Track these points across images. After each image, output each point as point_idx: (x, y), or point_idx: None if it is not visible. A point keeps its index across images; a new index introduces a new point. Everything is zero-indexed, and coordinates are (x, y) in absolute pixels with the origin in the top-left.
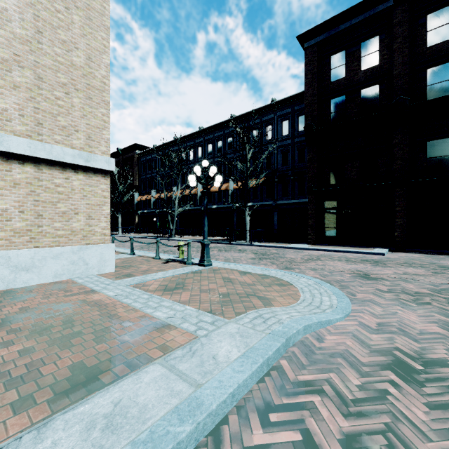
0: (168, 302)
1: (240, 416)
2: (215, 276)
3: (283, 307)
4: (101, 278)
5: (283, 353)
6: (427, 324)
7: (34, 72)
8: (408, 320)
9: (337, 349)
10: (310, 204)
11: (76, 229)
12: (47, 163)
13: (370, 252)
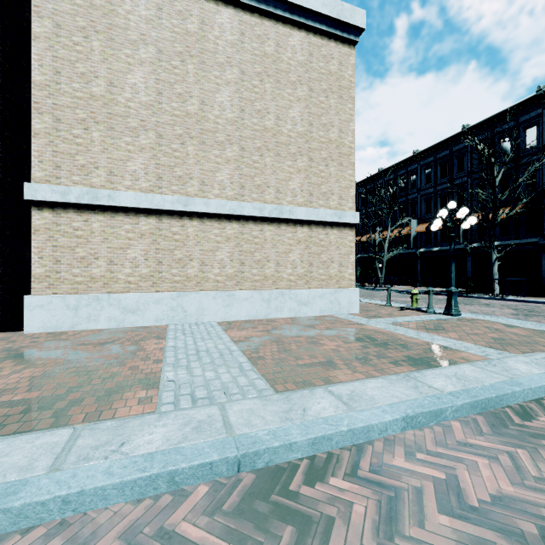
0: (439, 337)
1: None
2: (472, 325)
3: None
4: (355, 316)
5: None
6: None
7: (308, 156)
8: None
9: None
10: None
11: (332, 275)
12: (315, 223)
13: None
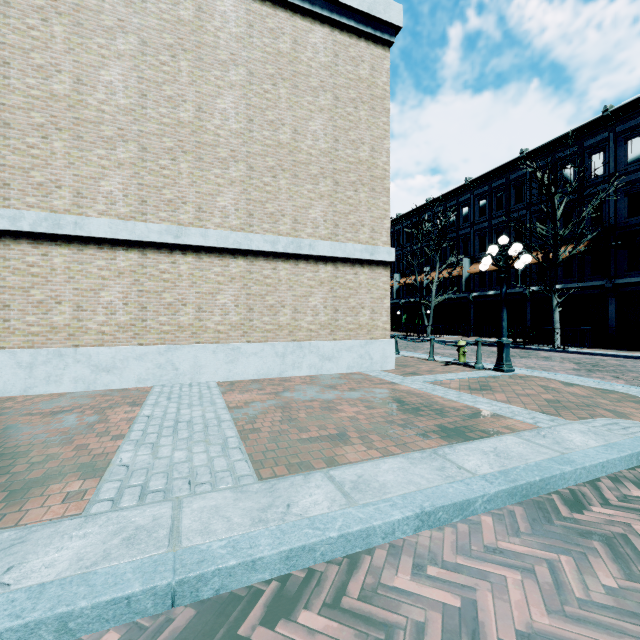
0: (483, 399)
1: (612, 481)
2: (525, 383)
3: None
4: (389, 374)
5: None
6: None
7: (333, 179)
8: None
9: None
10: None
11: (362, 324)
12: (341, 261)
13: None
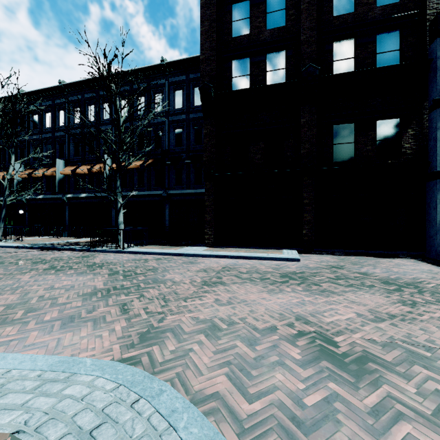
0: None
1: None
2: None
3: None
4: None
5: None
6: None
7: None
8: None
9: None
10: (208, 193)
11: None
12: None
13: (282, 257)
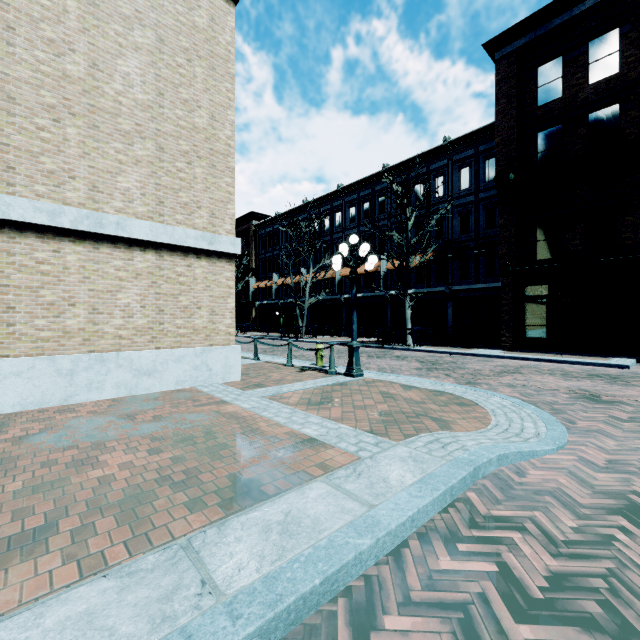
0: (316, 418)
1: (422, 542)
2: (369, 390)
3: (468, 432)
4: (228, 388)
5: (470, 485)
6: None
7: (156, 142)
8: None
9: (545, 486)
10: (504, 290)
11: (199, 327)
12: (168, 248)
13: (603, 363)
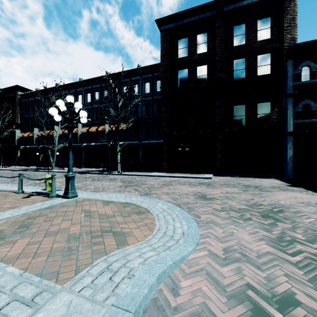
0: None
1: None
2: (74, 210)
3: (138, 244)
4: None
5: None
6: (258, 242)
7: None
8: (244, 241)
9: (195, 303)
10: (164, 143)
11: None
12: None
13: (203, 177)
